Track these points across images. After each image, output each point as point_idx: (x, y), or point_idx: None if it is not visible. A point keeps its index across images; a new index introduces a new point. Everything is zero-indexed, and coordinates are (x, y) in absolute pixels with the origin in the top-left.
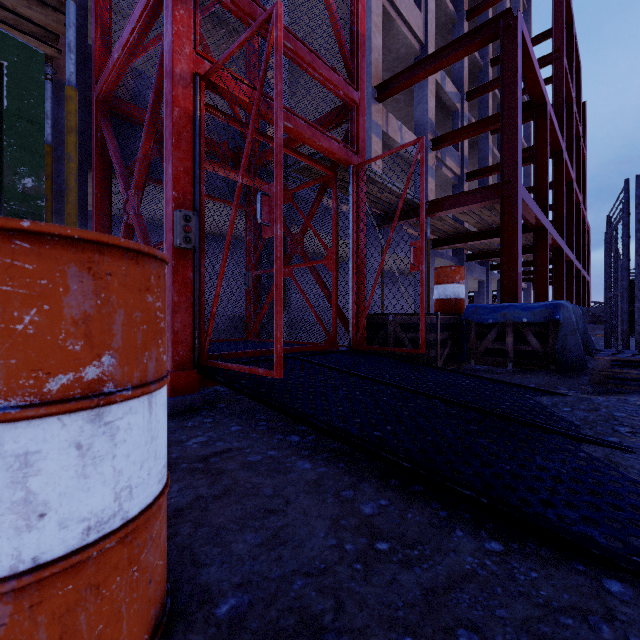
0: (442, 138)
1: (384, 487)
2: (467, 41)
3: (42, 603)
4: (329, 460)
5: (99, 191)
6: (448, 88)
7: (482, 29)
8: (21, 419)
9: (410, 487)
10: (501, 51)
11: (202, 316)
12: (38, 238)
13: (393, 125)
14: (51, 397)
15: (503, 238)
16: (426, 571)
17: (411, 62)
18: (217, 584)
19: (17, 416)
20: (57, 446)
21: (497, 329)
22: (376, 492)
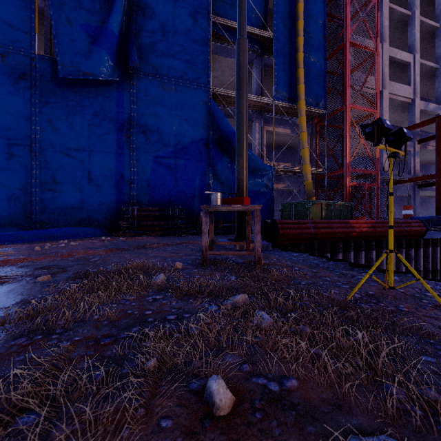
0: (423, 139)
1: None
2: (423, 123)
3: None
4: None
5: (318, 196)
6: (430, 108)
7: (429, 119)
8: None
9: None
10: (436, 129)
11: None
12: (364, 217)
13: None
14: None
15: (437, 192)
16: None
17: (406, 105)
18: None
19: None
20: None
21: None
22: None
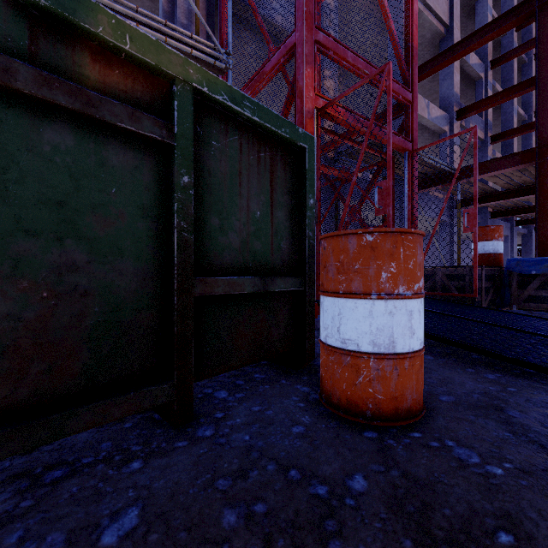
0: (467, 108)
1: (492, 369)
2: (499, 23)
3: (413, 365)
4: (442, 356)
5: None
6: (472, 61)
7: (515, 10)
8: (411, 298)
9: (511, 370)
10: (536, 28)
11: (319, 268)
12: (413, 235)
13: (421, 104)
14: (415, 292)
15: (538, 197)
16: (546, 399)
17: (436, 44)
18: (430, 392)
19: (411, 297)
20: (416, 310)
21: (540, 279)
22: (489, 371)
